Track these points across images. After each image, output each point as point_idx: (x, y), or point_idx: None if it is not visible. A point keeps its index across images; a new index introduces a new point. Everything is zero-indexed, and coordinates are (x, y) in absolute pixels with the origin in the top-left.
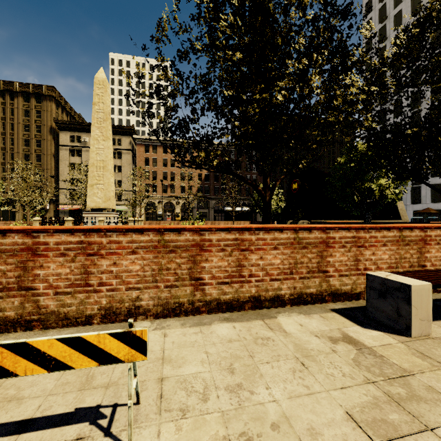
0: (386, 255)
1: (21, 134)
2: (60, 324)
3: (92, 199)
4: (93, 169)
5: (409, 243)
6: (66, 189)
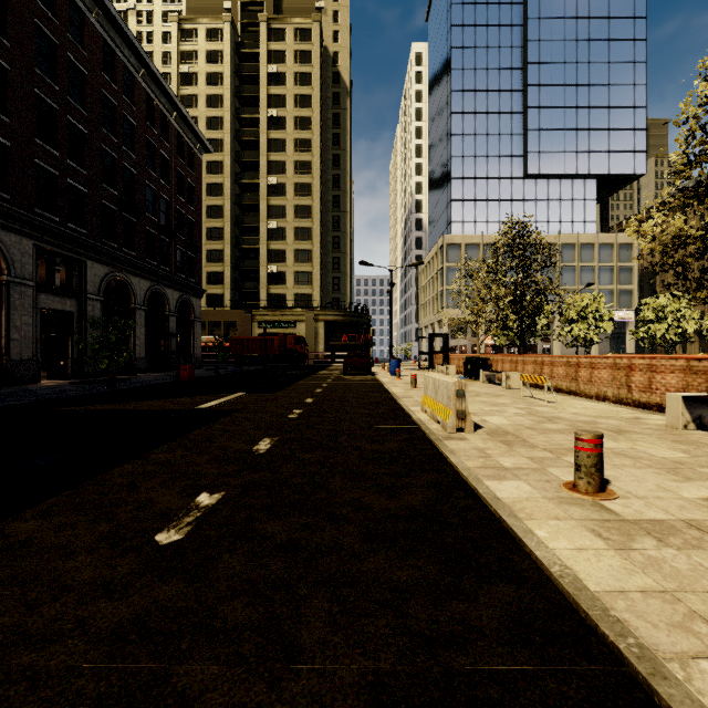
0: None
1: None
2: (584, 396)
3: None
4: None
5: None
6: None
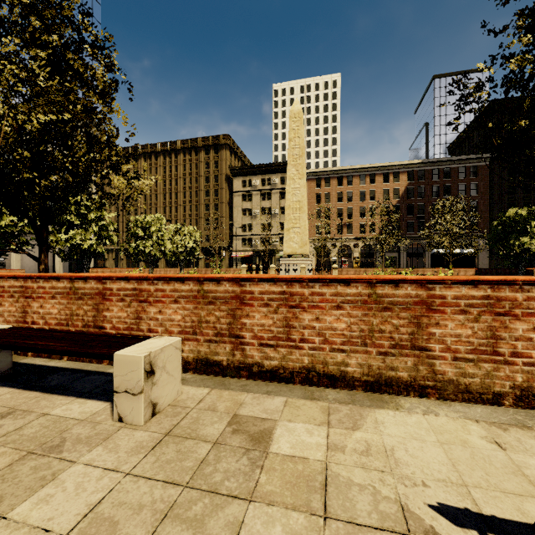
0: None
1: (203, 186)
2: (460, 397)
3: (288, 244)
4: (289, 212)
5: None
6: (239, 236)
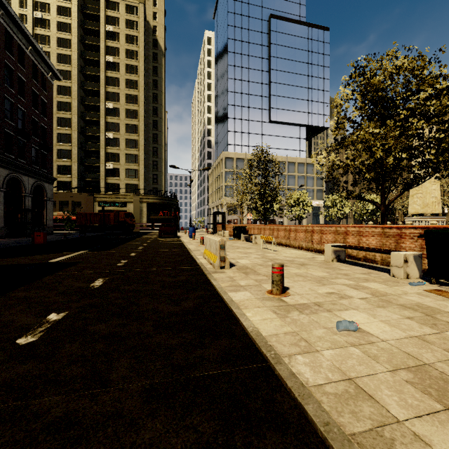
0: (374, 241)
1: None
2: (293, 247)
3: (412, 207)
4: None
5: (389, 236)
6: None
